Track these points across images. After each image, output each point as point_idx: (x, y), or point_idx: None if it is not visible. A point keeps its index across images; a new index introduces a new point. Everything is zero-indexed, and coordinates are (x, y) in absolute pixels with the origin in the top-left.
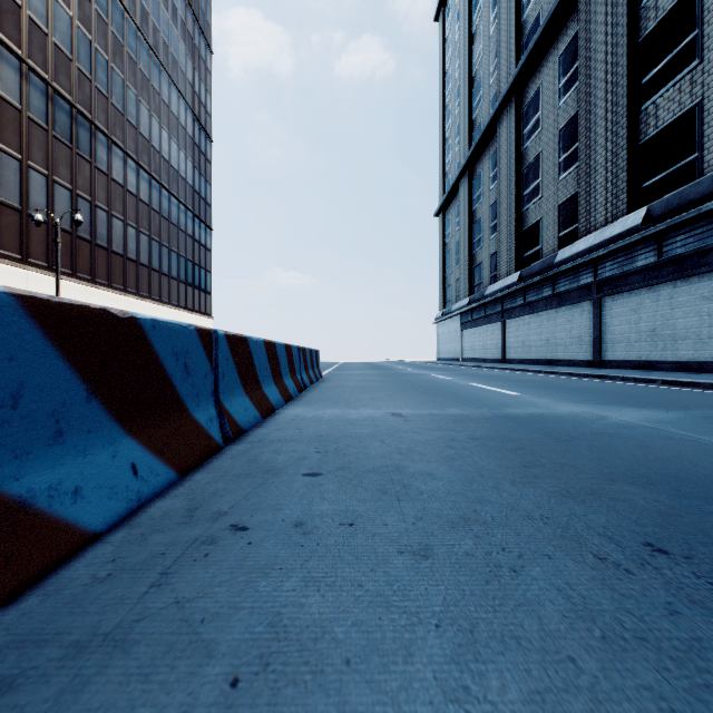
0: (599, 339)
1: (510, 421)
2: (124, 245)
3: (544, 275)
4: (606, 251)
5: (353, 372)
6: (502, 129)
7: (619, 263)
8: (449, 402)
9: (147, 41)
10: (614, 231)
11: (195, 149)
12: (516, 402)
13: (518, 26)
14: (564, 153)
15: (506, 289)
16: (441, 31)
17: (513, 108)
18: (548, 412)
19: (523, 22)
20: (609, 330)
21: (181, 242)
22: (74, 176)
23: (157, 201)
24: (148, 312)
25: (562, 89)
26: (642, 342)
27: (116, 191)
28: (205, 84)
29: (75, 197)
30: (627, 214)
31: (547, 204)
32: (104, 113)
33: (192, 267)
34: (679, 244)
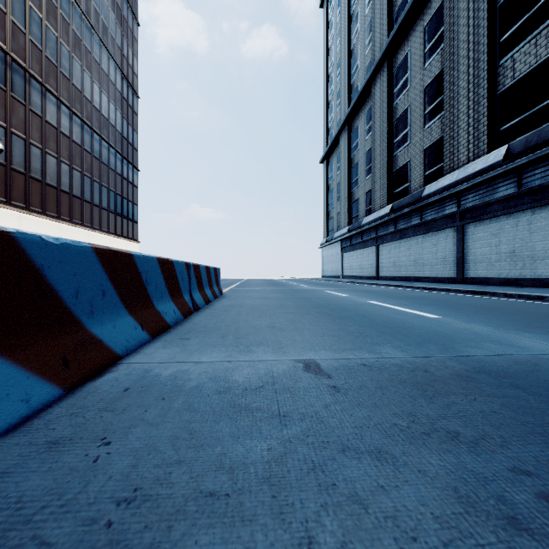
0: (462, 259)
1: (518, 388)
2: (57, 179)
3: (413, 207)
4: (470, 184)
5: (253, 288)
6: (376, 89)
7: (481, 195)
8: (371, 333)
9: (79, 7)
10: (477, 167)
11: (123, 103)
12: (454, 332)
13: (390, 4)
14: (429, 105)
15: (380, 219)
16: (325, 15)
17: (385, 71)
18: (533, 356)
19: (393, 1)
20: (472, 252)
21: (110, 179)
22: (8, 116)
23: (89, 143)
24: (80, 237)
25: (427, 53)
26: (502, 262)
27: (50, 131)
28: (132, 49)
29: (9, 134)
30: (488, 153)
31: (414, 149)
32: (38, 63)
33: (120, 200)
34: (538, 176)
